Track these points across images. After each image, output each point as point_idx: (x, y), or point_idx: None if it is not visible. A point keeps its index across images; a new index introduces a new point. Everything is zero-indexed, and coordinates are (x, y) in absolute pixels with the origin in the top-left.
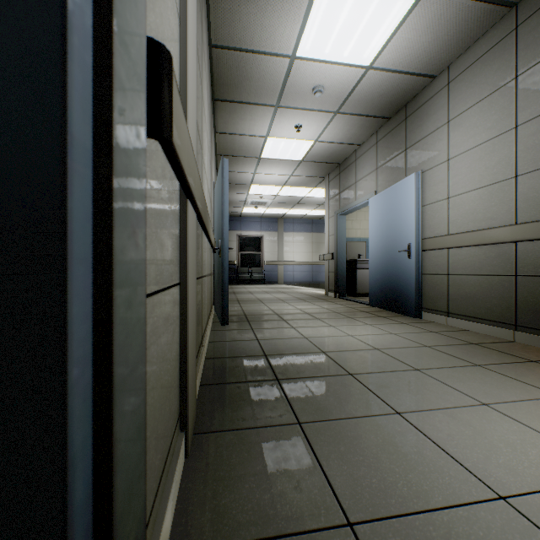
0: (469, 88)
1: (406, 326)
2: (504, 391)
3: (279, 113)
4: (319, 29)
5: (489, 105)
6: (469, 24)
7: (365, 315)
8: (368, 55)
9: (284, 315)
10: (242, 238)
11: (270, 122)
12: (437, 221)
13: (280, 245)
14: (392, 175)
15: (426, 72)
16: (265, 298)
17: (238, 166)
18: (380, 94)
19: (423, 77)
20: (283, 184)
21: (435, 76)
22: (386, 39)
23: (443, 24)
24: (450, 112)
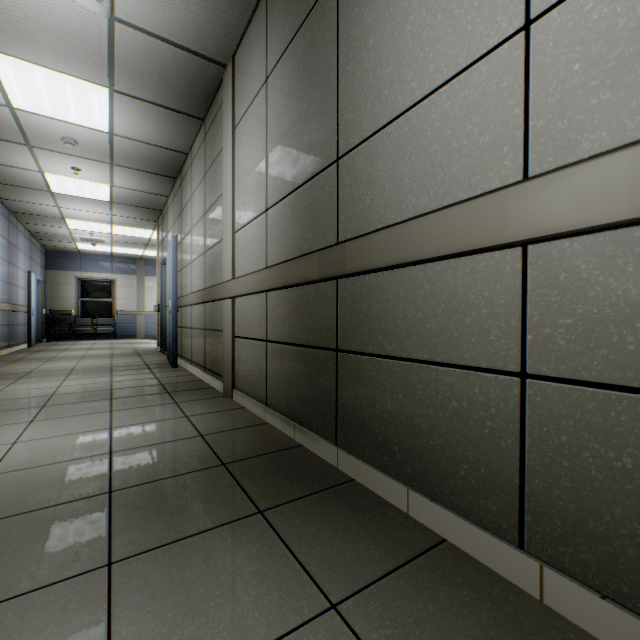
0: (196, 172)
1: (145, 375)
2: (77, 412)
3: (39, 152)
4: (24, 92)
5: (200, 192)
6: (179, 123)
7: (137, 367)
8: (101, 124)
9: (35, 373)
10: (85, 281)
11: (35, 159)
12: (189, 281)
13: (140, 291)
14: (178, 233)
15: (175, 149)
16: (67, 355)
17: (27, 197)
18: (146, 157)
19: (177, 152)
20: (111, 223)
21: (188, 153)
22: (108, 116)
23: (155, 118)
24: (192, 189)
